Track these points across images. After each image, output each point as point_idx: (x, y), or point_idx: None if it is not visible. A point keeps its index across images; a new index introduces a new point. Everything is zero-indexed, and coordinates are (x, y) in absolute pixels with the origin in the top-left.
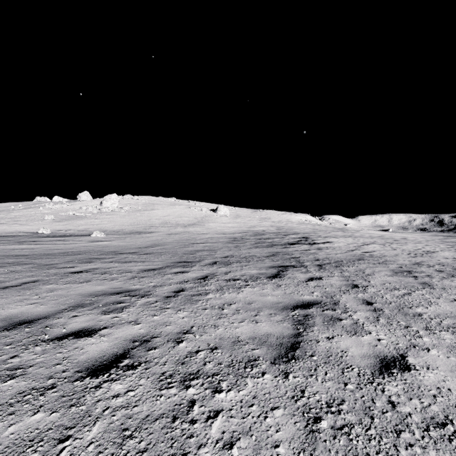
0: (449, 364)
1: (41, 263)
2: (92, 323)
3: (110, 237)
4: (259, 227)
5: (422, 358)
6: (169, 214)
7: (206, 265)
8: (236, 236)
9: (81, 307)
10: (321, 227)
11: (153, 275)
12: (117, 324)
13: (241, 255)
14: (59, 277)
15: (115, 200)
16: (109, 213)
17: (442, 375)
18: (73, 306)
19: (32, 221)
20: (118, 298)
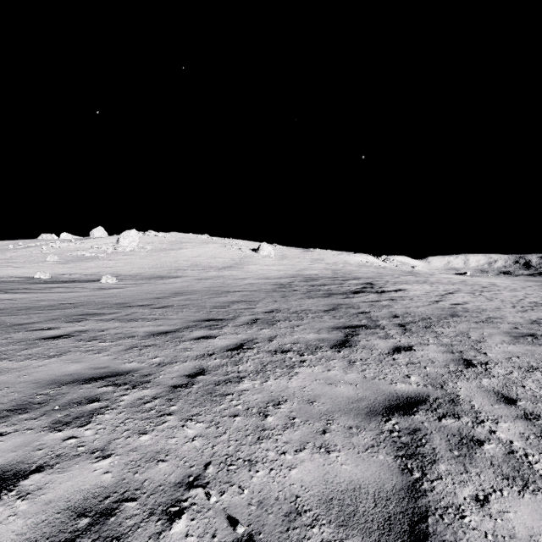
0: None
1: (12, 322)
2: (20, 454)
3: (123, 283)
4: (311, 270)
5: None
6: (200, 254)
7: (242, 325)
8: (282, 282)
9: (21, 411)
10: (387, 270)
11: (163, 342)
12: (67, 458)
13: (291, 309)
14: (22, 347)
15: (134, 237)
16: (126, 253)
17: None
18: (10, 408)
19: (30, 263)
20: (94, 389)
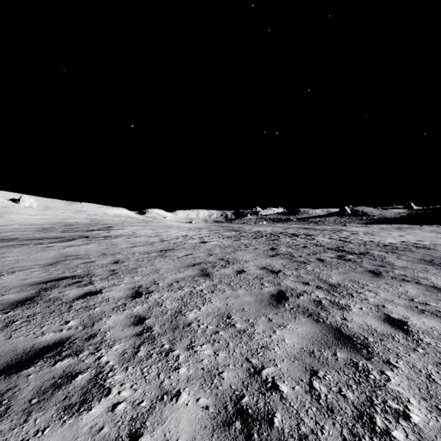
0: (101, 247)
1: None
2: None
3: None
4: (73, 219)
5: (97, 247)
6: None
7: (23, 240)
8: (45, 227)
9: None
10: (132, 219)
11: None
12: None
13: (49, 236)
14: None
15: None
16: None
17: (97, 248)
18: None
19: None
20: None
